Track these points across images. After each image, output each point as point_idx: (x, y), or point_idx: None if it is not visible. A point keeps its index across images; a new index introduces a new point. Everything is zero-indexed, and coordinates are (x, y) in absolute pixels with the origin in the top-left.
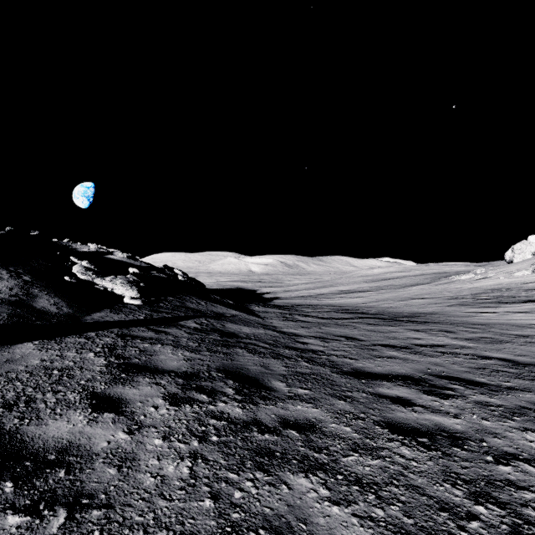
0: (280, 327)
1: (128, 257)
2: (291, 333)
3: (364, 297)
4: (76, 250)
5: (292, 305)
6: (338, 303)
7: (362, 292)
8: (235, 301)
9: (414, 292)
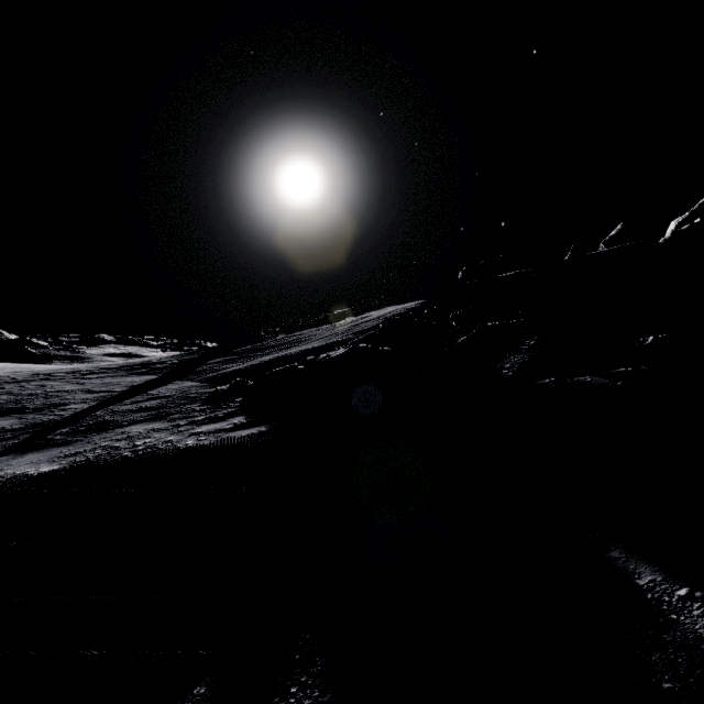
0: None
1: None
2: None
3: None
4: None
5: None
6: None
7: None
8: None
9: None
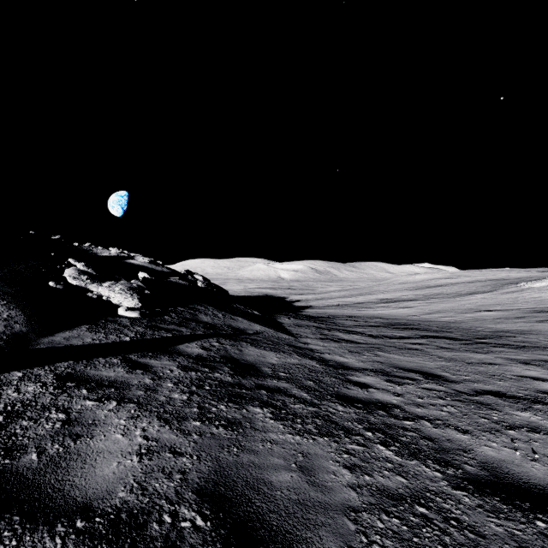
0: (319, 351)
1: (150, 261)
2: (336, 362)
3: (413, 307)
4: (96, 254)
5: (328, 316)
6: (383, 314)
7: (408, 301)
8: (261, 311)
9: (476, 303)
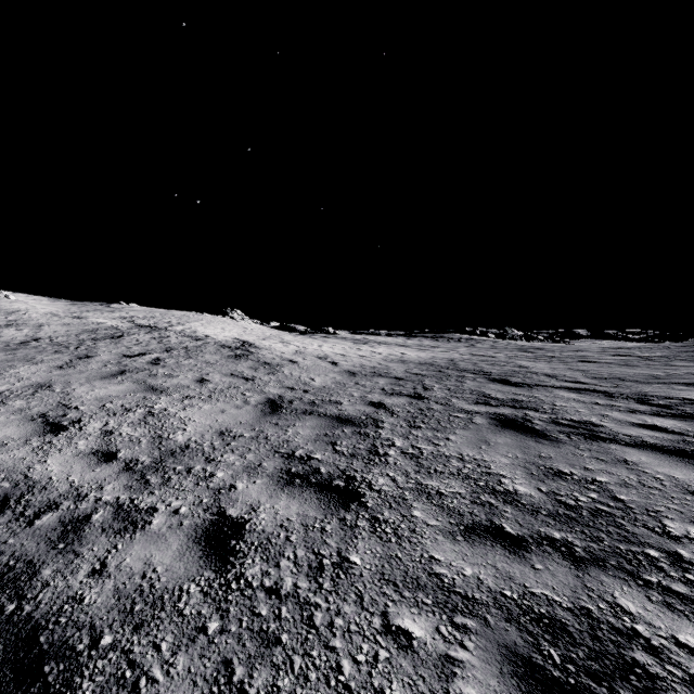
0: None
1: None
2: None
3: None
4: None
5: None
6: None
7: None
8: None
9: None
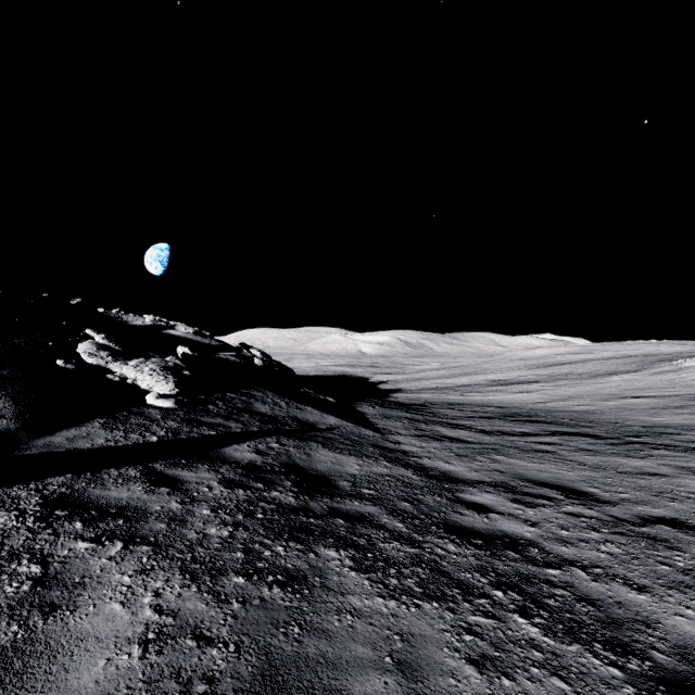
0: (415, 454)
1: (194, 332)
2: (440, 471)
3: (535, 391)
4: (126, 323)
5: (424, 403)
6: (495, 400)
7: (527, 383)
8: (337, 397)
9: (619, 386)
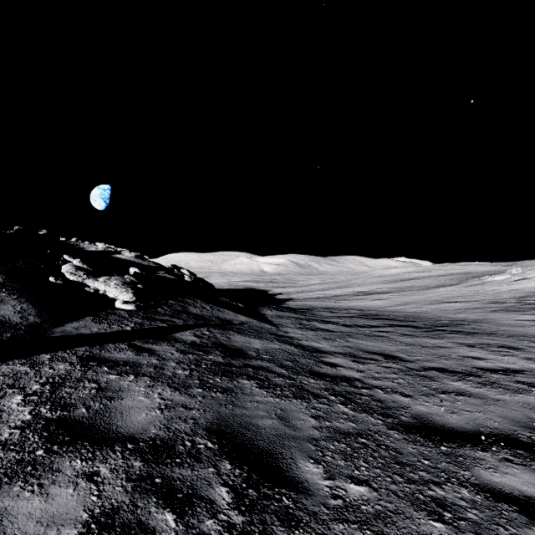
0: (297, 338)
1: (136, 256)
2: (312, 347)
3: (386, 299)
4: (83, 249)
5: (308, 308)
6: (358, 305)
7: (382, 293)
8: (245, 303)
9: (442, 295)
